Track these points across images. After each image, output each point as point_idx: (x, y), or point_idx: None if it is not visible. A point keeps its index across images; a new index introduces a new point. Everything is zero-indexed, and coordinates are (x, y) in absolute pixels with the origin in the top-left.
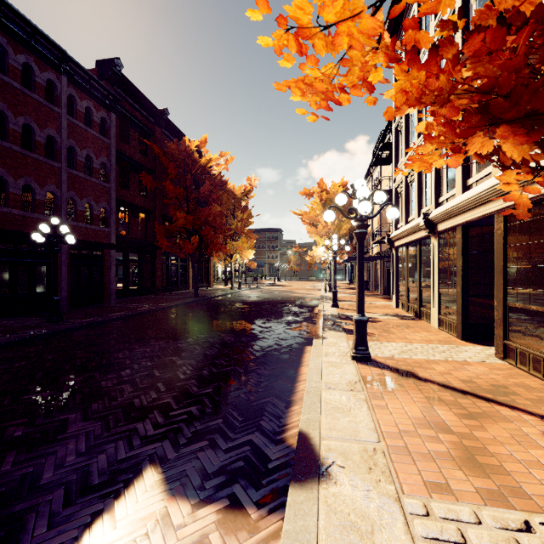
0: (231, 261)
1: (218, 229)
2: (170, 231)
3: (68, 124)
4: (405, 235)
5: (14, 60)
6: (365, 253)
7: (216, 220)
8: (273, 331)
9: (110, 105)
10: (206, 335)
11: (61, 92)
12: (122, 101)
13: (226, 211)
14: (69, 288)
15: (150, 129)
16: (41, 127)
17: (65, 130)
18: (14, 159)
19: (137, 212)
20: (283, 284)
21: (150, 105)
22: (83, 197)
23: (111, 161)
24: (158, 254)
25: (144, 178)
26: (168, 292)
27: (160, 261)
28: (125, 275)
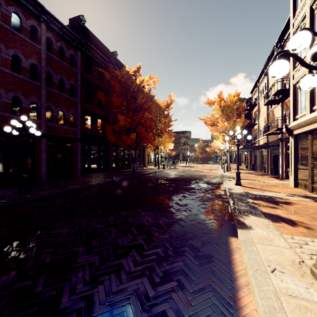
0: (158, 150)
1: (148, 128)
2: (116, 130)
3: (46, 57)
4: (312, 122)
5: (6, 10)
6: (252, 144)
7: (147, 122)
8: (189, 210)
9: (77, 46)
10: (127, 212)
11: (41, 34)
12: (87, 46)
13: (154, 117)
14: (47, 168)
15: (106, 65)
16: (26, 57)
17: (43, 60)
18: (6, 78)
19: (96, 118)
20: (192, 165)
21: (105, 49)
22: (58, 107)
23: (77, 83)
24: (111, 146)
25: (99, 94)
26: (117, 171)
27: (112, 150)
28: (88, 159)
